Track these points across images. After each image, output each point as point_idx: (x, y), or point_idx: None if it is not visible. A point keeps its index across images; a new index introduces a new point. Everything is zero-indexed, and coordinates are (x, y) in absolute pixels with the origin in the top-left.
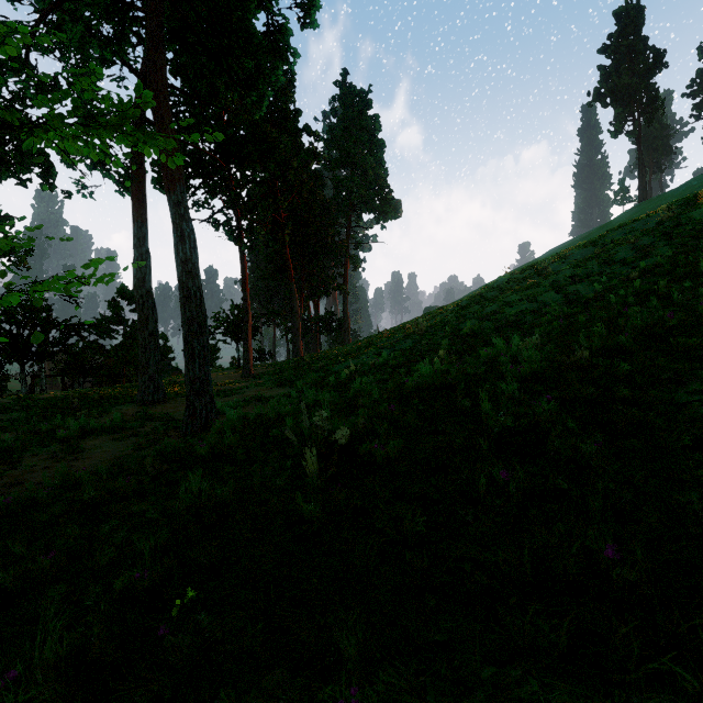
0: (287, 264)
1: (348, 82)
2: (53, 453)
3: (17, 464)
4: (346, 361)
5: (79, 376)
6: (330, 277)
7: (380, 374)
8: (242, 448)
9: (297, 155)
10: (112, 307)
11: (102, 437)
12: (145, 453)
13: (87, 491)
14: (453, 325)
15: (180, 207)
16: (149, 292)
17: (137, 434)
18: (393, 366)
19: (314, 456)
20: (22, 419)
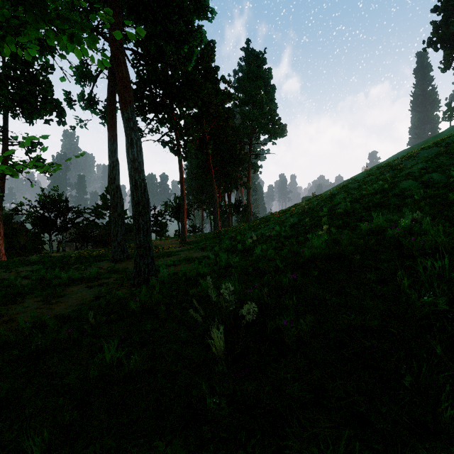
0: (210, 169)
1: (250, 48)
2: (45, 296)
3: (19, 304)
4: (249, 233)
5: (84, 242)
6: (238, 177)
7: (275, 242)
8: (164, 305)
9: (216, 96)
10: (102, 199)
11: (81, 285)
12: (99, 301)
13: (36, 340)
14: (328, 207)
15: (130, 121)
16: (118, 187)
17: (103, 283)
18: (285, 237)
19: (220, 331)
20: (39, 269)
